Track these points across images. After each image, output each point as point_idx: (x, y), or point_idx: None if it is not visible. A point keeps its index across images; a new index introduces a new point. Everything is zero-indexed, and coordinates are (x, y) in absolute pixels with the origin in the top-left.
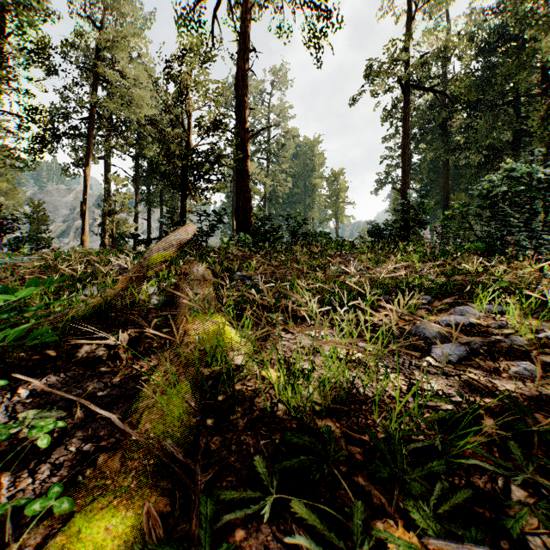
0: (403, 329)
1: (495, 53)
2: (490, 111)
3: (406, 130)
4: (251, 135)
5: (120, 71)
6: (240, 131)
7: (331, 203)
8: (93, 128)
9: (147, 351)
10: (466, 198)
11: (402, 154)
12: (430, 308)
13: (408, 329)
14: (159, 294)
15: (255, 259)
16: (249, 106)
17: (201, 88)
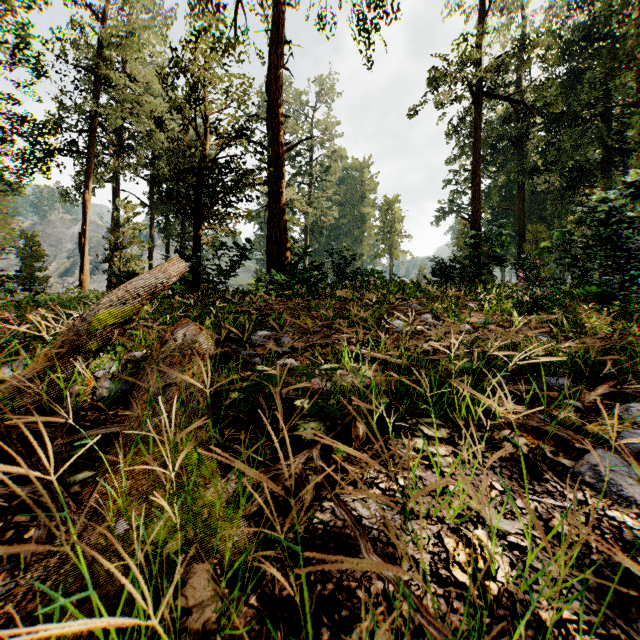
0: (558, 465)
1: (581, 56)
2: (575, 126)
3: (477, 146)
4: (287, 149)
5: (128, 74)
6: (273, 143)
7: (384, 236)
8: (94, 143)
9: (0, 557)
10: (546, 229)
11: (472, 175)
12: (580, 407)
13: (569, 465)
14: (115, 377)
15: (289, 308)
16: (287, 119)
17: (219, 82)
